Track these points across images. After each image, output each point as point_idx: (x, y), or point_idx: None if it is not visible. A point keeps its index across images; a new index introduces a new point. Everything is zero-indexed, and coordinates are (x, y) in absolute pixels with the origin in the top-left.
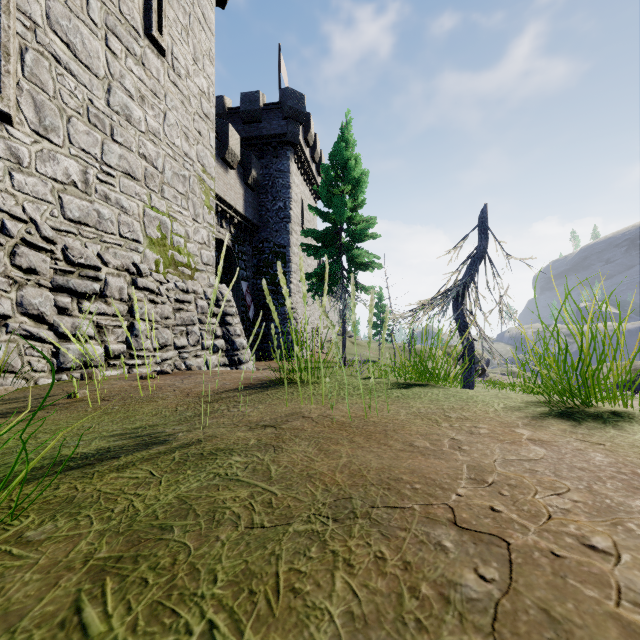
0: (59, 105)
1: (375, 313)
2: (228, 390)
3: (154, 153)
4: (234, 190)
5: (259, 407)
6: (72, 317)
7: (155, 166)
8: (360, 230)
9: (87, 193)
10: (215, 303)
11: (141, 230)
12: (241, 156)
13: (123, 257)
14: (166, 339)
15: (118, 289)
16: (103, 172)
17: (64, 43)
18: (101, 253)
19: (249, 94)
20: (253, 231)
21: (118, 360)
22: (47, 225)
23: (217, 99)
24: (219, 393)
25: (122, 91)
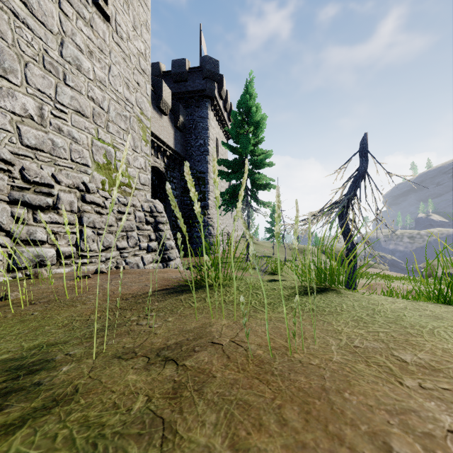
0: (17, 52)
1: (270, 221)
2: (146, 293)
3: (101, 97)
4: (167, 131)
5: (168, 320)
6: (27, 225)
7: (101, 107)
8: (260, 160)
9: (42, 125)
10: (150, 214)
11: (90, 156)
12: (172, 106)
13: (74, 177)
14: (110, 242)
15: (69, 203)
16: (57, 109)
17: (22, 2)
18: (55, 174)
19: (178, 61)
20: (181, 161)
21: (69, 260)
22: (6, 150)
23: (155, 65)
24: (137, 297)
25: (73, 46)
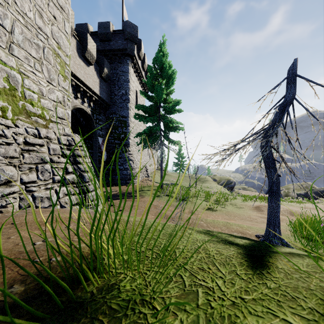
0: None
1: (177, 158)
2: None
3: None
4: (92, 79)
5: None
6: None
7: (1, 24)
8: (171, 106)
9: None
10: (68, 147)
11: None
12: (98, 59)
13: None
14: (10, 176)
15: None
16: None
17: None
18: None
19: (103, 23)
20: (106, 107)
21: None
22: None
23: (83, 25)
24: None
25: None
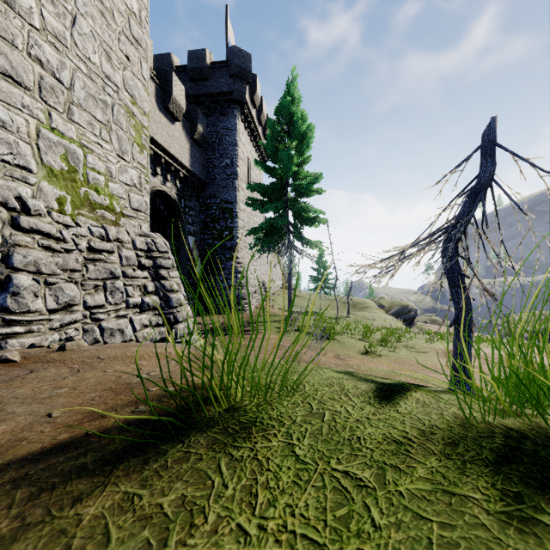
0: None
1: (316, 268)
2: None
3: (56, 61)
4: (179, 143)
5: None
6: None
7: (58, 78)
8: (306, 184)
9: None
10: (146, 254)
11: (33, 155)
12: (187, 111)
13: None
14: (71, 297)
15: None
16: None
17: None
18: None
19: (196, 52)
20: (200, 187)
21: None
22: None
23: (164, 56)
24: None
25: None
